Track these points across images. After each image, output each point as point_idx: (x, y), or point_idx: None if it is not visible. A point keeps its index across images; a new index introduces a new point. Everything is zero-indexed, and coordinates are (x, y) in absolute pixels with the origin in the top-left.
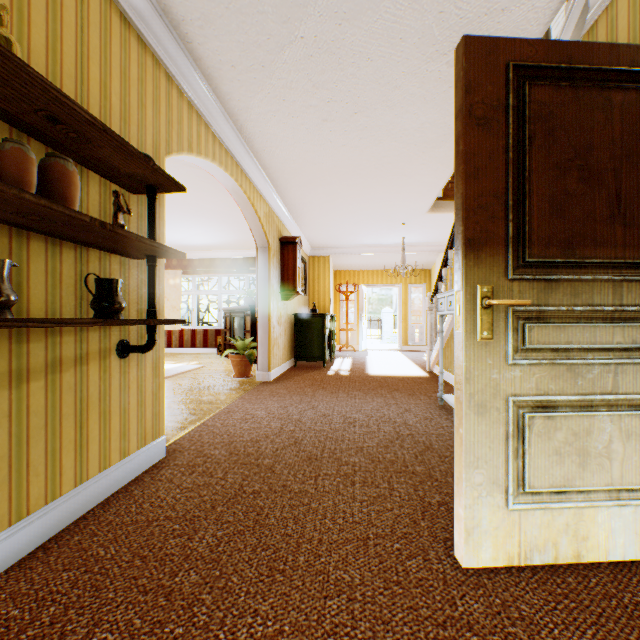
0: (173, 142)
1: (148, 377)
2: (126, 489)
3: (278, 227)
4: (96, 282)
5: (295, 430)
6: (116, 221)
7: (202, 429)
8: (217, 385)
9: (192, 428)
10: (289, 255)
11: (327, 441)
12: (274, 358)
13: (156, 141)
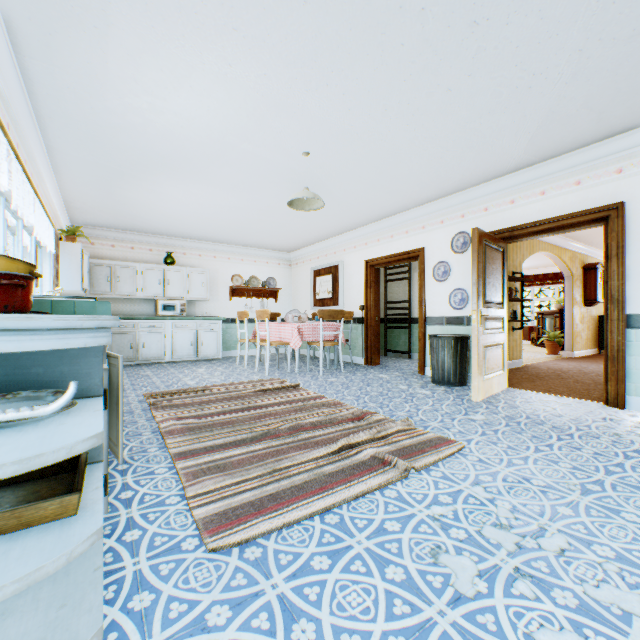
0: (523, 257)
1: (517, 338)
2: (513, 368)
3: (580, 260)
4: (510, 311)
5: (580, 368)
6: (514, 295)
7: (533, 364)
8: (535, 356)
9: (528, 363)
10: (589, 277)
11: (596, 371)
12: (576, 344)
13: (519, 261)
